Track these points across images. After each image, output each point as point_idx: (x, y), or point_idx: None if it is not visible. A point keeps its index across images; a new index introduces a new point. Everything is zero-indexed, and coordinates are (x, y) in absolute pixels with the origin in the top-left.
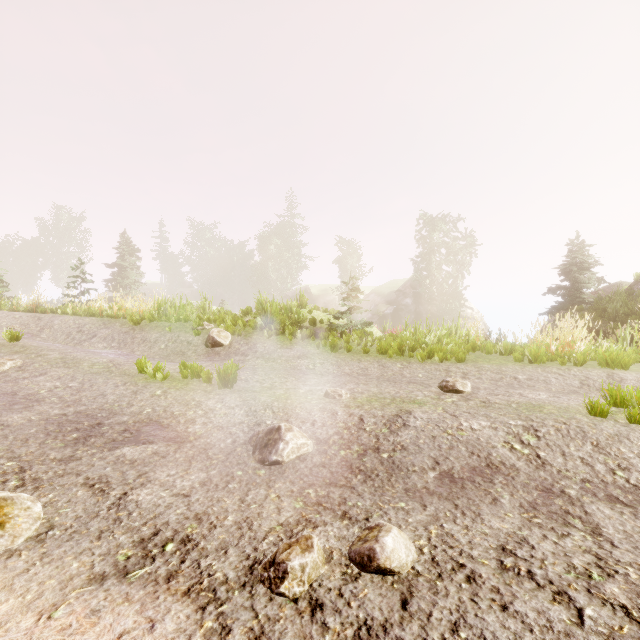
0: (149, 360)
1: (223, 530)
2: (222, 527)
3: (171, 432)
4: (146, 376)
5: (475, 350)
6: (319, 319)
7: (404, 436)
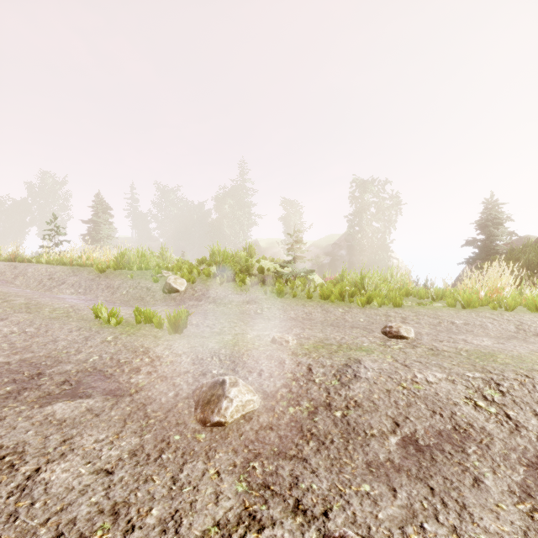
0: (105, 306)
1: (142, 535)
2: (141, 529)
3: (112, 383)
4: (102, 321)
5: (408, 295)
6: (266, 267)
7: (356, 390)
